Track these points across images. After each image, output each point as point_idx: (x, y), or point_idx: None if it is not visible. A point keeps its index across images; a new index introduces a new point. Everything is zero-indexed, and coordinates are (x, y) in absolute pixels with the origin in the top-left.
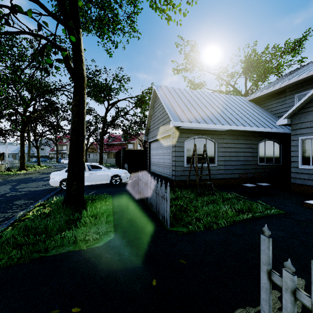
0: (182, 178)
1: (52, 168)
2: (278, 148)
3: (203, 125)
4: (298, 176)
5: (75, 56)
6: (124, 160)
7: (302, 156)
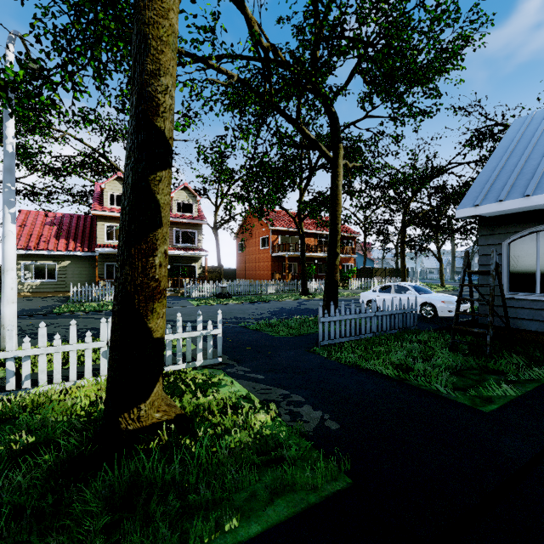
0: (495, 322)
1: (446, 292)
2: None
3: (541, 199)
4: None
5: (331, 177)
6: None
7: None
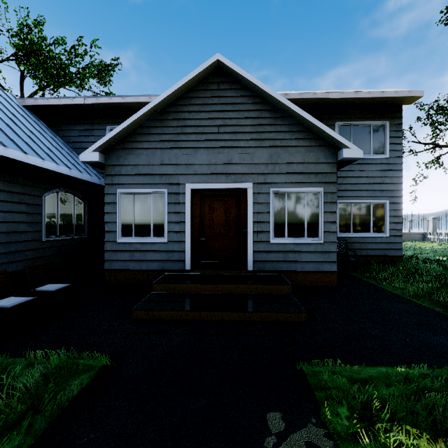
0: None
1: None
2: (82, 209)
3: None
4: (115, 257)
5: None
6: None
7: (122, 222)
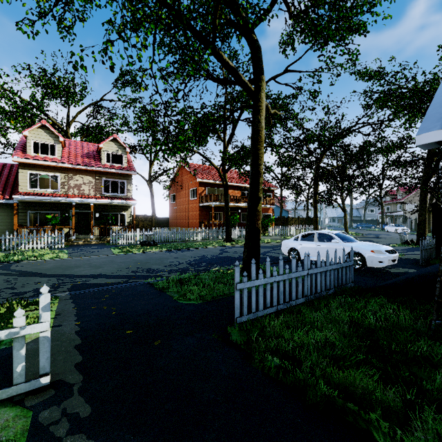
0: None
1: (352, 237)
2: None
3: None
4: None
5: (253, 112)
6: (433, 228)
7: None
